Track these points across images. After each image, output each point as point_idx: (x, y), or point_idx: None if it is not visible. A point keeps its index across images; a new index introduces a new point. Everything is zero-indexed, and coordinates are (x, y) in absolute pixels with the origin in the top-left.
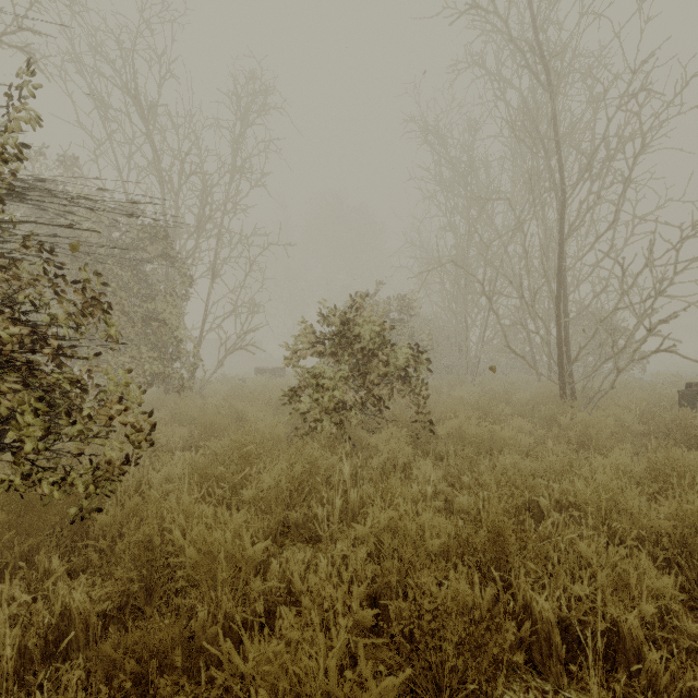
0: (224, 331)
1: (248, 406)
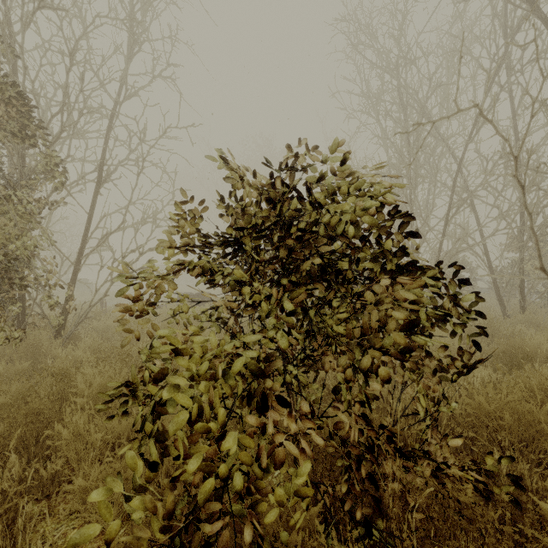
0: (111, 249)
1: (82, 383)
